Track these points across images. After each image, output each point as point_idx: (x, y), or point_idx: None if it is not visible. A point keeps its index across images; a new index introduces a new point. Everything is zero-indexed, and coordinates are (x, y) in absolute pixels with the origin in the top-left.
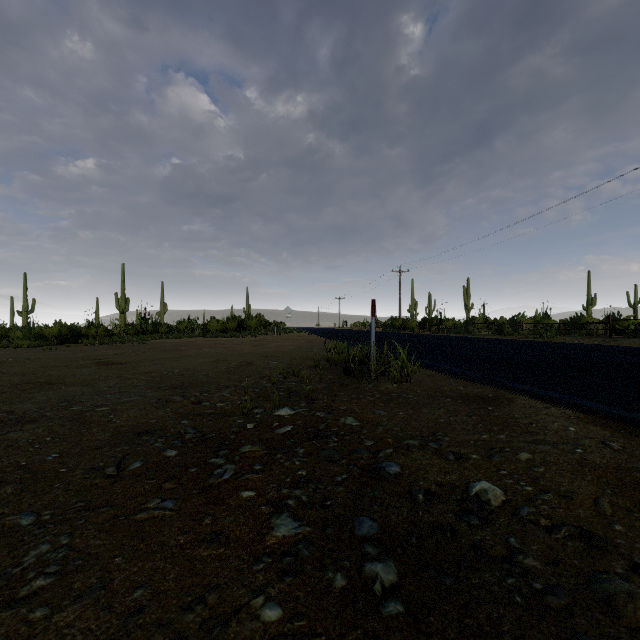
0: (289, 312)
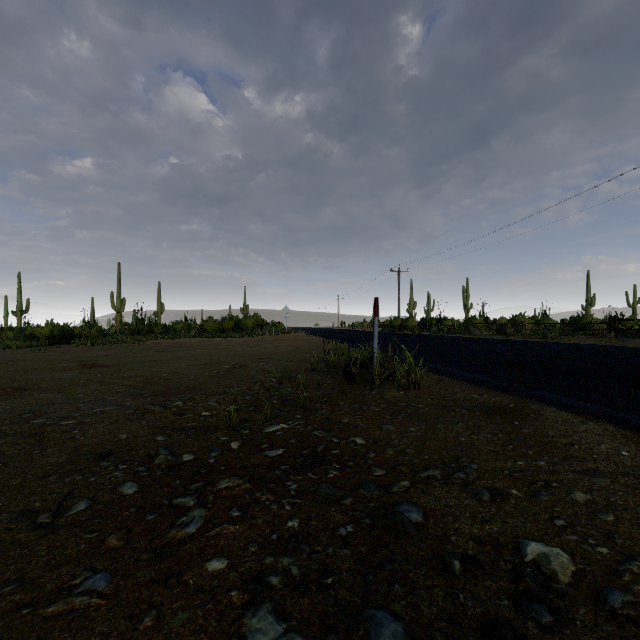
0: (287, 312)
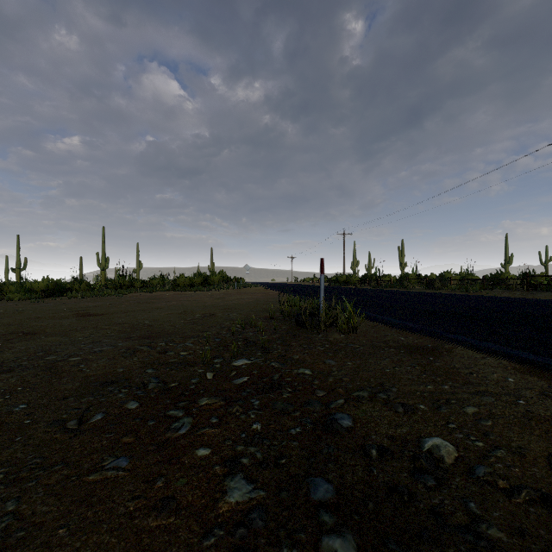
0: (248, 269)
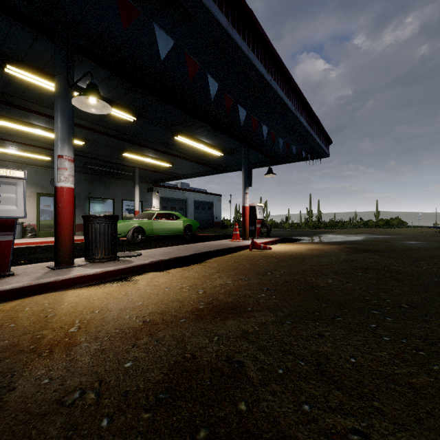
0: (419, 216)
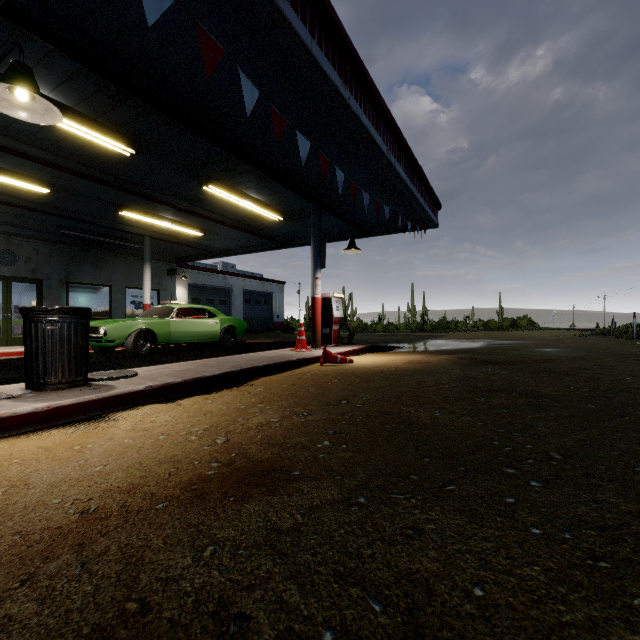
0: (553, 315)
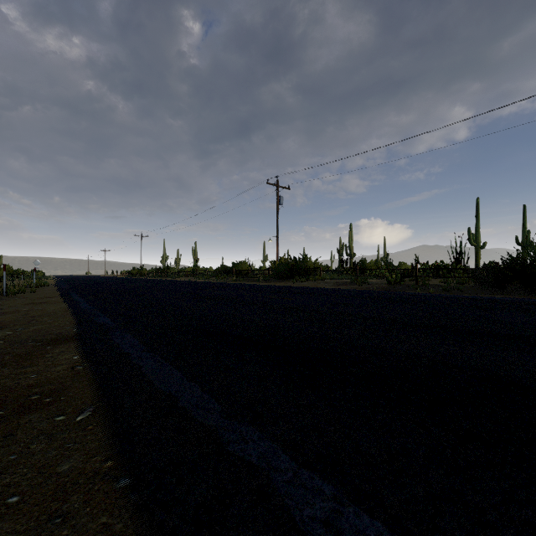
0: (37, 264)
